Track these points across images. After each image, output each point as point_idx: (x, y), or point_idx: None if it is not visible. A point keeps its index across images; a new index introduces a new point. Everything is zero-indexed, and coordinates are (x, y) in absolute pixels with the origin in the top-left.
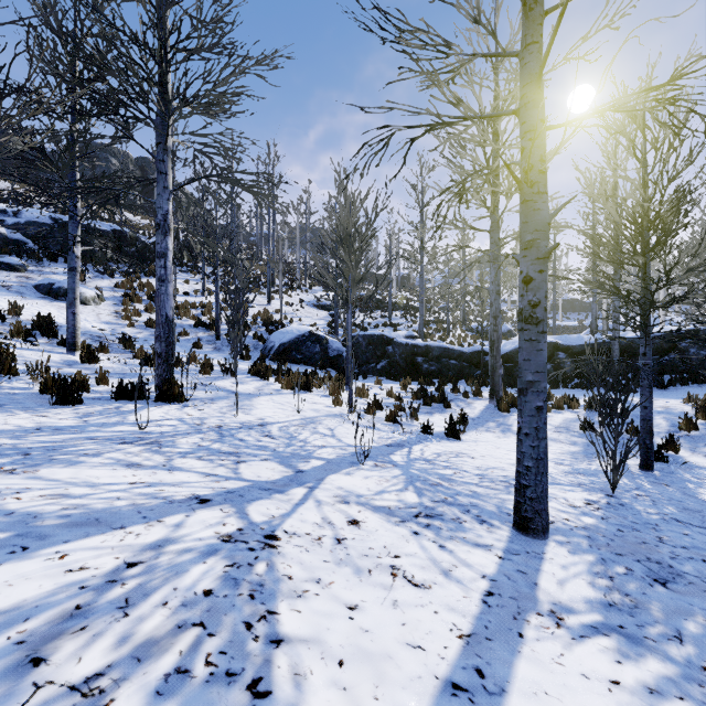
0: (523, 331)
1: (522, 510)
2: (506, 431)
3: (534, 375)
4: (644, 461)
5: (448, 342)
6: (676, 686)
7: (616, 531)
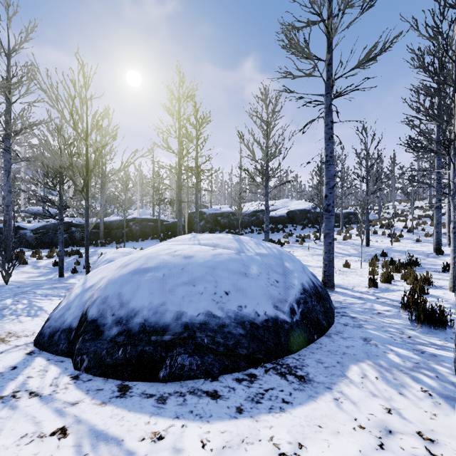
0: None
1: None
2: None
3: None
4: (60, 273)
5: None
6: None
7: None
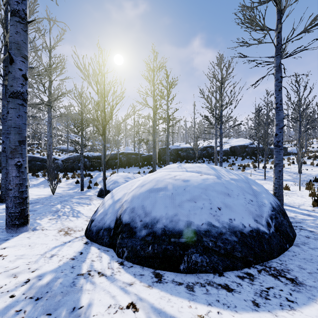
0: (2, 154)
1: (1, 197)
2: (46, 187)
3: (5, 164)
4: (81, 188)
5: (42, 154)
6: (4, 211)
7: (36, 200)
